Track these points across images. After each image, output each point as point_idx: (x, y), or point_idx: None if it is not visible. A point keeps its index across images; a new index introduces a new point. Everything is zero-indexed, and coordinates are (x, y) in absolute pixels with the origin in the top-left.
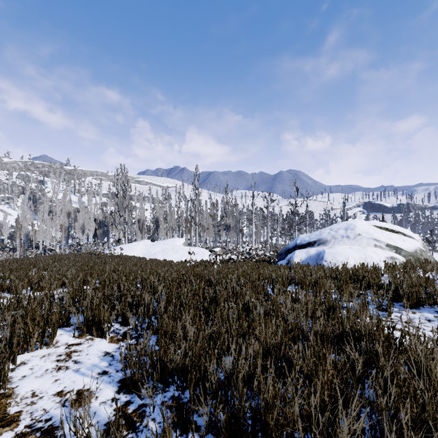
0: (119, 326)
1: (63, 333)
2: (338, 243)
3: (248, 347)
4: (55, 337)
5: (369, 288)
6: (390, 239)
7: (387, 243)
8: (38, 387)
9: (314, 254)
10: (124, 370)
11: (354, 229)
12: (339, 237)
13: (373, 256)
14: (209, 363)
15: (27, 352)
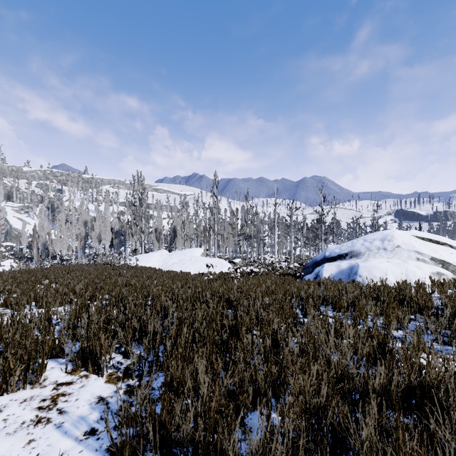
0: (121, 358)
1: (55, 366)
2: (373, 256)
3: (282, 414)
4: (45, 371)
5: (418, 311)
6: (435, 251)
7: (432, 256)
8: (5, 453)
9: (346, 268)
10: (112, 441)
11: (391, 240)
12: (375, 249)
13: (416, 271)
14: (228, 436)
15: (6, 394)
